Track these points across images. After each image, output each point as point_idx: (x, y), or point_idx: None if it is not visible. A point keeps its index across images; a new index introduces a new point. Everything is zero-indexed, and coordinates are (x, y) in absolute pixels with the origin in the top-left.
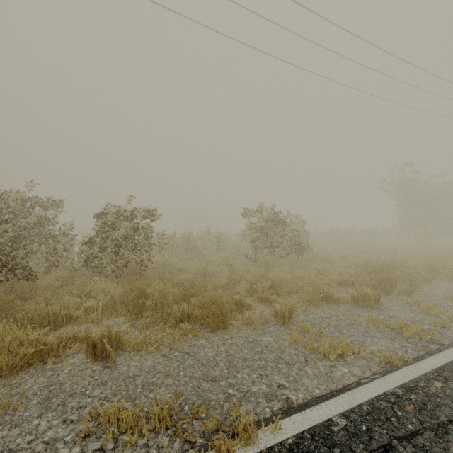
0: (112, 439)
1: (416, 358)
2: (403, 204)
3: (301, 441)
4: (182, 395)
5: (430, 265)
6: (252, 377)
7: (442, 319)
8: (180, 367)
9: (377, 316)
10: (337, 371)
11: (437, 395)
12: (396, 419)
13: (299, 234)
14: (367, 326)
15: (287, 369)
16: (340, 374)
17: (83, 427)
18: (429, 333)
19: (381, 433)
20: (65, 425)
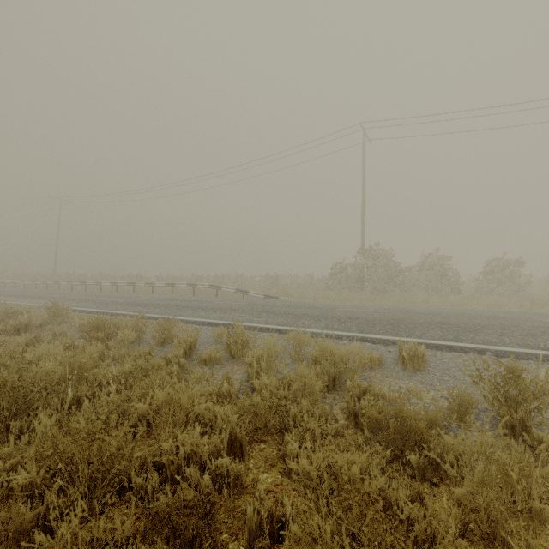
0: None
1: None
2: None
3: None
4: None
5: None
6: None
7: None
8: None
9: None
10: None
11: None
12: None
13: None
14: None
15: None
16: None
17: None
18: None
19: None
20: None
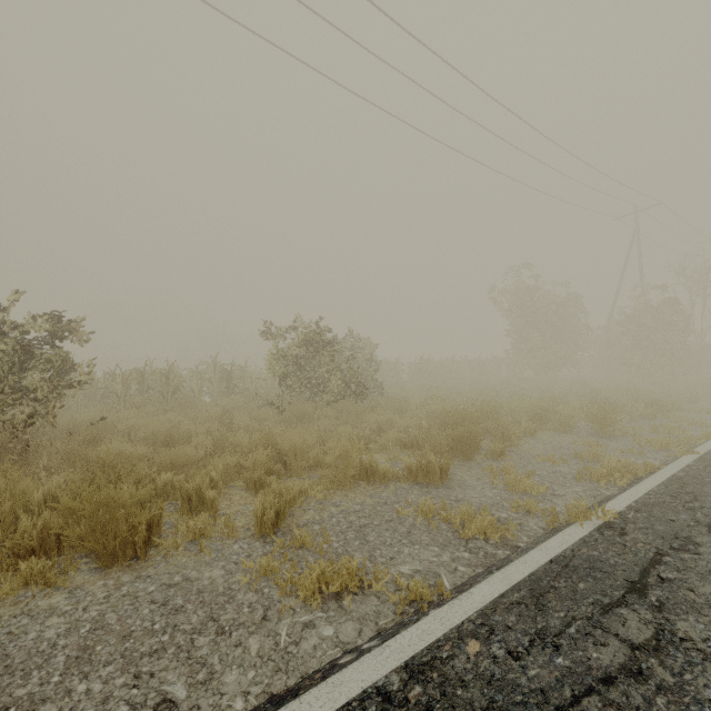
0: None
1: (464, 585)
2: (516, 323)
3: None
4: None
5: (537, 409)
6: (111, 687)
7: (528, 500)
8: None
9: (432, 502)
10: (311, 637)
11: (461, 678)
12: None
13: (365, 366)
14: (413, 523)
15: (209, 649)
16: (311, 646)
17: None
18: (501, 528)
19: None
20: None
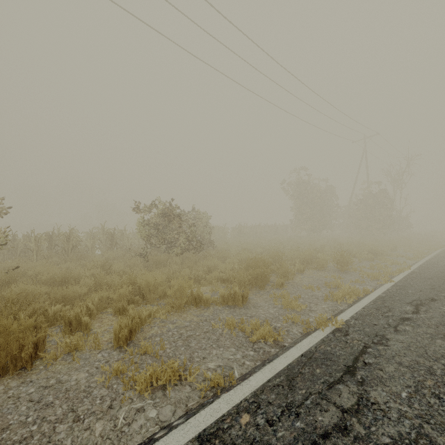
0: None
1: (246, 374)
2: (296, 203)
3: None
4: None
5: (305, 256)
6: None
7: (293, 314)
8: None
9: (234, 319)
10: (140, 419)
11: (234, 442)
12: None
13: (202, 230)
14: (221, 333)
15: (65, 433)
16: (139, 426)
17: None
18: (274, 334)
19: None
20: None
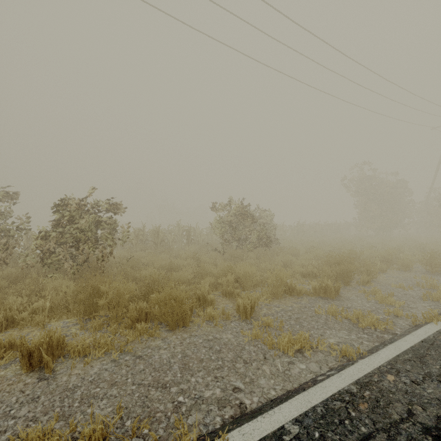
0: None
1: (371, 350)
2: (362, 200)
3: None
4: (126, 407)
5: (385, 256)
6: (206, 380)
7: (395, 308)
8: (129, 373)
9: (336, 307)
10: (295, 368)
11: (389, 390)
12: (350, 421)
13: (267, 228)
14: (326, 318)
15: (244, 369)
16: (297, 372)
17: None
18: (384, 323)
19: (333, 440)
20: None
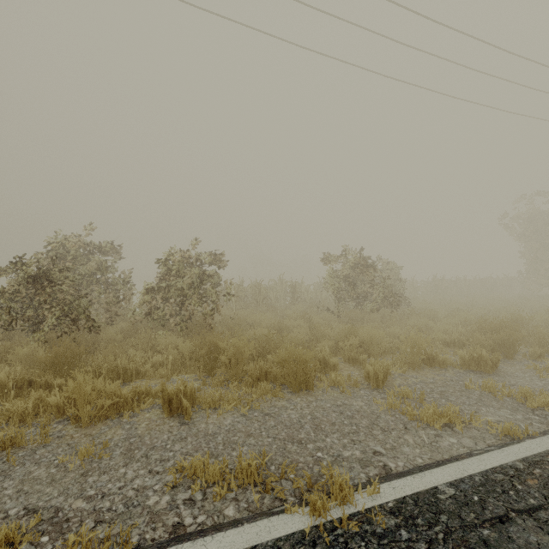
0: (200, 491)
1: (544, 432)
2: (532, 246)
3: (403, 505)
4: (267, 455)
5: None
6: (343, 442)
7: None
8: (261, 427)
9: (494, 382)
10: (444, 441)
11: None
12: (515, 492)
13: (393, 284)
14: (481, 394)
15: (383, 436)
16: (446, 444)
17: (169, 478)
18: None
19: (496, 505)
20: (151, 475)
